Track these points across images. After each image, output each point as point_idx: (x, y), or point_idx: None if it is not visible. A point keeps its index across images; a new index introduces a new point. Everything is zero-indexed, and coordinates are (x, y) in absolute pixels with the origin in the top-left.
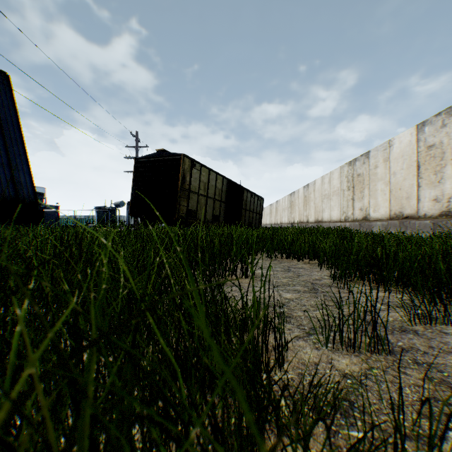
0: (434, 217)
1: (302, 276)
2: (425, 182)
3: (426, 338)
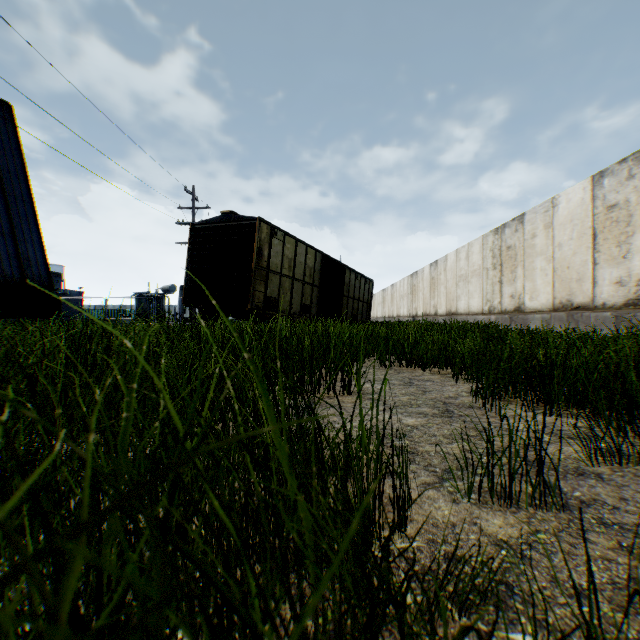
0: (617, 307)
1: (430, 392)
2: (604, 258)
3: (616, 485)
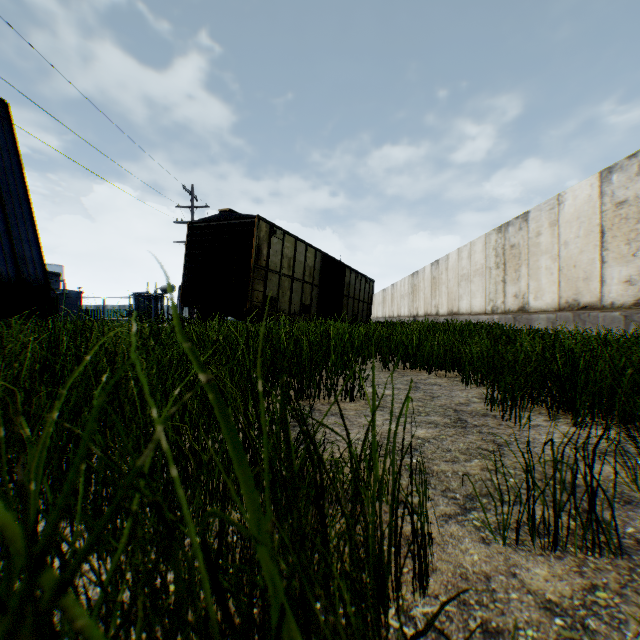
0: (627, 307)
1: (438, 398)
2: (613, 256)
3: None
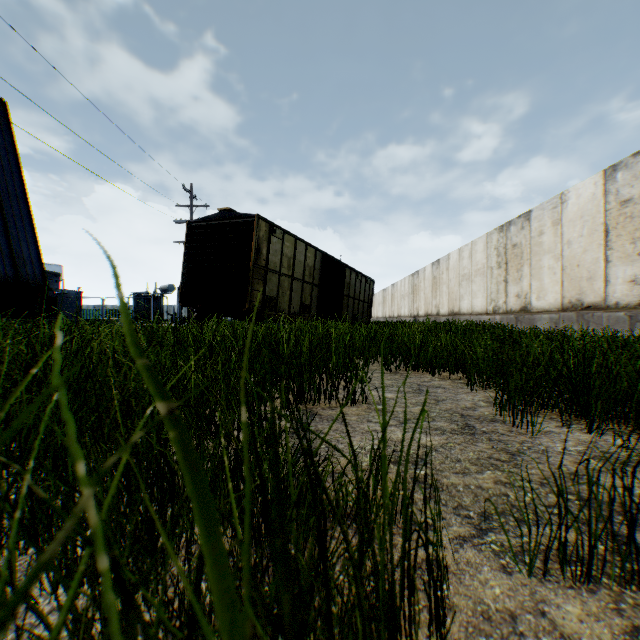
0: (632, 307)
1: (443, 402)
2: (617, 255)
3: None
